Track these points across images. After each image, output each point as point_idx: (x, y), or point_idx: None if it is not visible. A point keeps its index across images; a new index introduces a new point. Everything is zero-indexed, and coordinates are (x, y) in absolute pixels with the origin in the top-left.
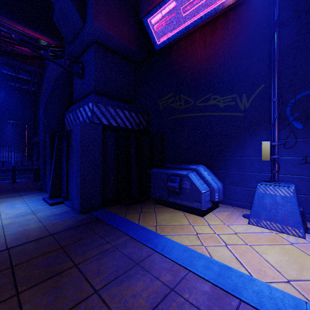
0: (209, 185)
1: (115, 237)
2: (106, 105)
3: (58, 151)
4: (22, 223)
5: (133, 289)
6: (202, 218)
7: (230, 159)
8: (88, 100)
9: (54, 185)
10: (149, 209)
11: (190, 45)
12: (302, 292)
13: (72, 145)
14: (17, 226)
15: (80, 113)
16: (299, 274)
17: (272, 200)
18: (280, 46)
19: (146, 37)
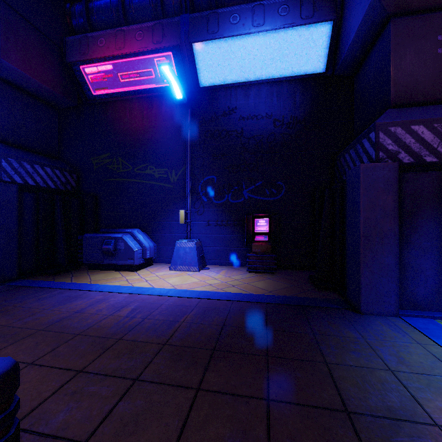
0: (142, 245)
1: (49, 291)
2: (20, 160)
3: None
4: None
5: (76, 304)
6: (135, 272)
7: (163, 223)
8: None
9: None
10: (82, 274)
11: (128, 111)
12: (176, 287)
13: None
14: None
15: None
16: (181, 283)
17: (184, 251)
18: (195, 140)
19: (75, 83)
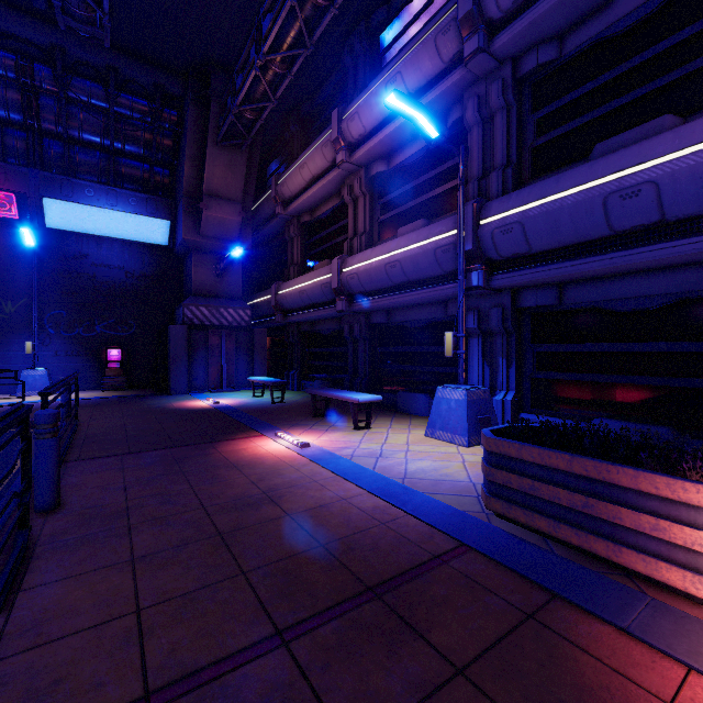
0: None
1: None
2: None
3: None
4: None
5: None
6: None
7: None
8: None
9: None
10: None
11: None
12: None
13: None
14: None
15: None
16: None
17: (34, 378)
18: (40, 275)
19: None
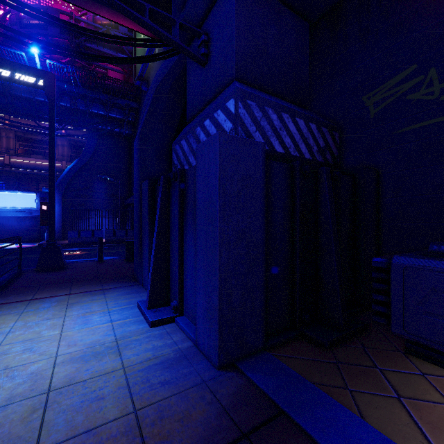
0: None
1: None
2: (263, 105)
3: (163, 212)
4: (90, 390)
5: None
6: None
7: None
8: (224, 96)
9: (156, 280)
10: (413, 381)
11: None
12: None
13: (196, 194)
14: (75, 405)
15: (203, 132)
16: None
17: None
18: None
19: None
